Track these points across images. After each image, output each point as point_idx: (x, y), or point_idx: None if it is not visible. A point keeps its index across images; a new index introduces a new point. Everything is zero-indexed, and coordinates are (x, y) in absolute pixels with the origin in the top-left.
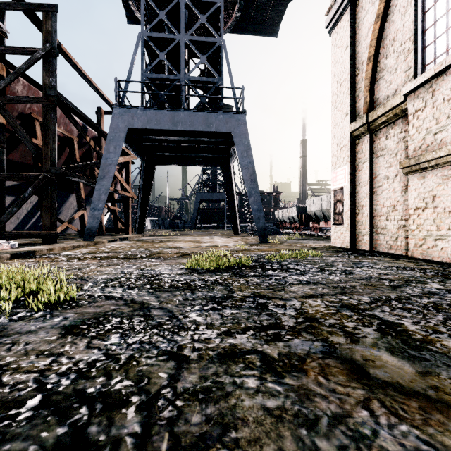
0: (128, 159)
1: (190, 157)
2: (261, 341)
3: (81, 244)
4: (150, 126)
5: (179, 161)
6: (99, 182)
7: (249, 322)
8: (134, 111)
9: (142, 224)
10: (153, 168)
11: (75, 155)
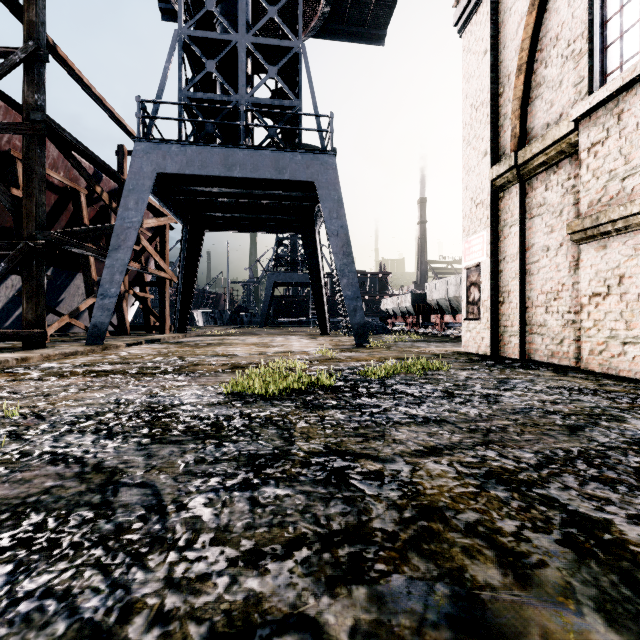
0: (164, 222)
1: (256, 220)
2: (320, 583)
3: (79, 350)
4: (191, 170)
5: (239, 226)
6: (112, 255)
7: (304, 521)
8: (167, 148)
9: (185, 318)
10: (200, 236)
11: (81, 215)
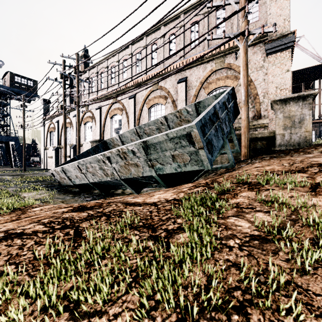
0: None
1: None
2: None
3: None
4: None
5: None
6: None
7: None
8: None
9: None
10: None
11: None
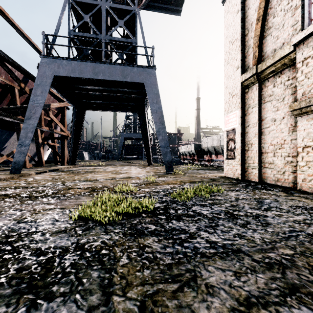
0: (63, 105)
1: (113, 104)
2: None
3: (2, 178)
4: (74, 75)
5: (104, 108)
6: (26, 122)
7: None
8: (60, 61)
9: (75, 157)
10: (83, 113)
11: (15, 100)
